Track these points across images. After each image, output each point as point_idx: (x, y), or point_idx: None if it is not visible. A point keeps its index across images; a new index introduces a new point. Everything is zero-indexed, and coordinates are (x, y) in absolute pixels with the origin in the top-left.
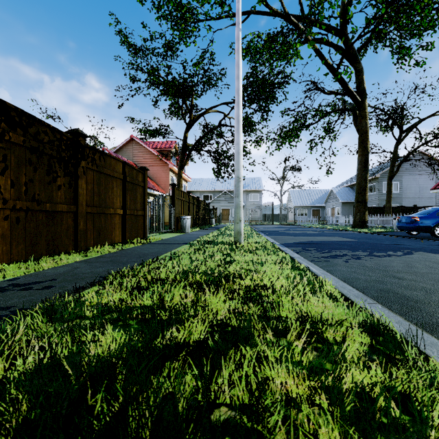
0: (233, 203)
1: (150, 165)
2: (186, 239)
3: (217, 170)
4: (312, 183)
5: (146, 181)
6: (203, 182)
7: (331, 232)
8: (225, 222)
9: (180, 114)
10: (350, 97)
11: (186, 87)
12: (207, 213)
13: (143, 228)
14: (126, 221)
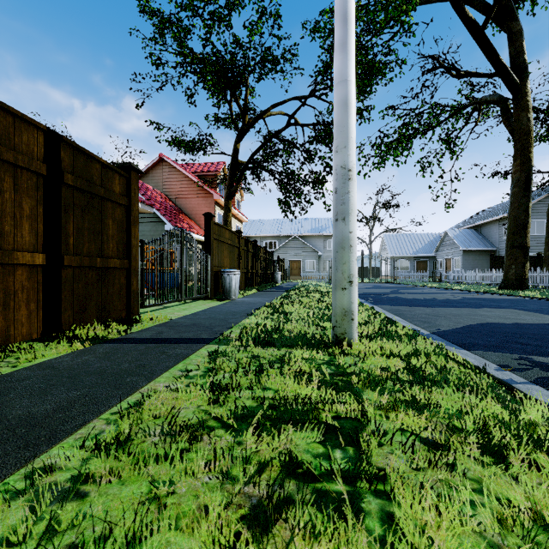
0: (306, 252)
1: (187, 197)
2: (221, 321)
3: (285, 201)
4: (415, 225)
5: (134, 195)
6: (264, 225)
7: (477, 296)
8: (294, 279)
9: (229, 120)
10: (502, 77)
11: (236, 67)
12: (269, 266)
13: (127, 296)
14: (63, 282)
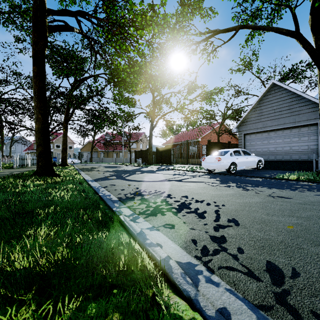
0: None
1: None
2: None
3: None
4: None
5: None
6: None
7: None
8: None
9: None
10: None
11: None
12: None
13: None
14: None
